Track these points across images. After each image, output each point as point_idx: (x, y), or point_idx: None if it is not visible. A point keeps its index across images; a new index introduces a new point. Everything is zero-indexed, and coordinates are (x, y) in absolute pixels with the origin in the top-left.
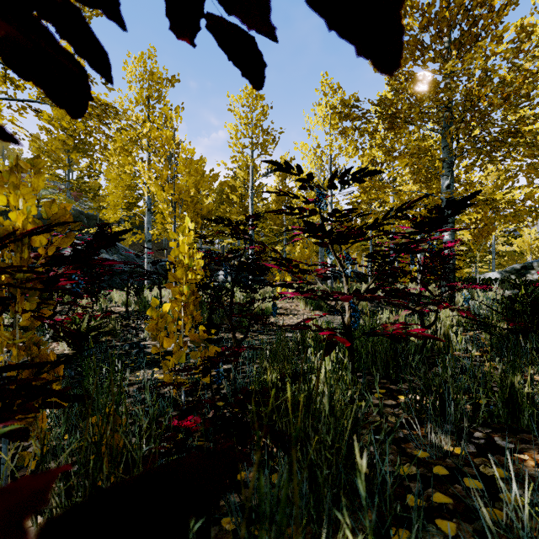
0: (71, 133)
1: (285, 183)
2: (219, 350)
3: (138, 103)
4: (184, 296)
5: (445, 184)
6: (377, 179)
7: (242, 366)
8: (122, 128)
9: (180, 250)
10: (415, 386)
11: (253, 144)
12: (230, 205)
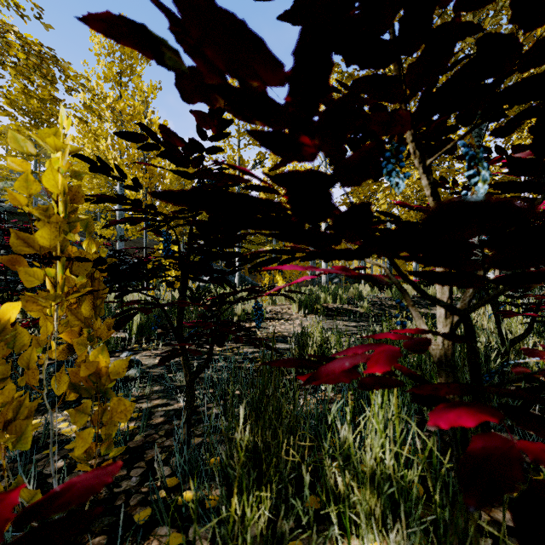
0: (38, 120)
1: None
2: (131, 408)
3: (107, 78)
4: (57, 288)
5: None
6: None
7: (210, 404)
8: (72, 88)
9: (44, 184)
10: (528, 460)
11: (240, 132)
12: None
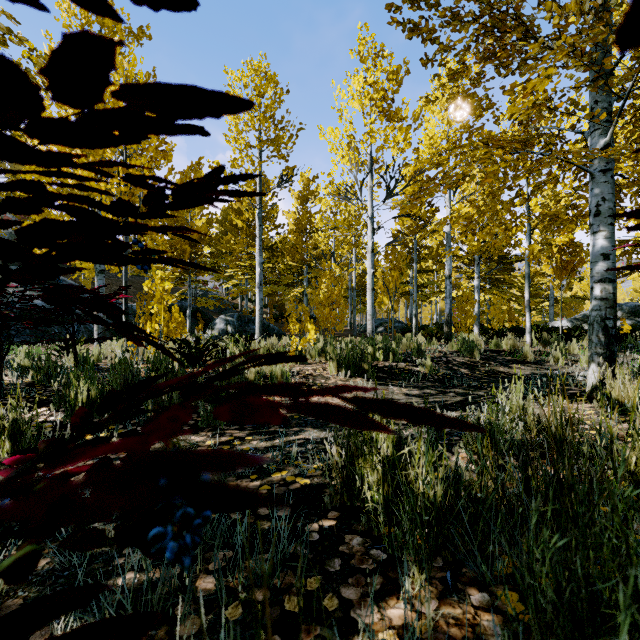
0: None
1: (306, 207)
2: None
3: None
4: None
5: (598, 146)
6: (424, 201)
7: None
8: None
9: None
10: None
11: (262, 140)
12: (235, 235)
